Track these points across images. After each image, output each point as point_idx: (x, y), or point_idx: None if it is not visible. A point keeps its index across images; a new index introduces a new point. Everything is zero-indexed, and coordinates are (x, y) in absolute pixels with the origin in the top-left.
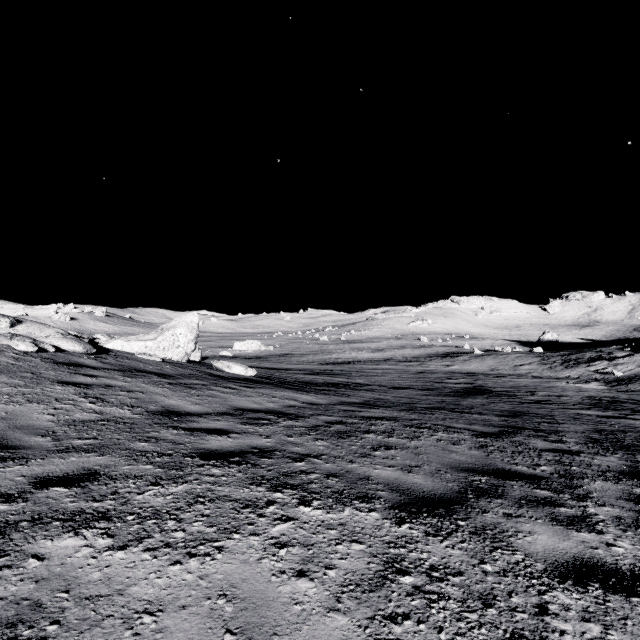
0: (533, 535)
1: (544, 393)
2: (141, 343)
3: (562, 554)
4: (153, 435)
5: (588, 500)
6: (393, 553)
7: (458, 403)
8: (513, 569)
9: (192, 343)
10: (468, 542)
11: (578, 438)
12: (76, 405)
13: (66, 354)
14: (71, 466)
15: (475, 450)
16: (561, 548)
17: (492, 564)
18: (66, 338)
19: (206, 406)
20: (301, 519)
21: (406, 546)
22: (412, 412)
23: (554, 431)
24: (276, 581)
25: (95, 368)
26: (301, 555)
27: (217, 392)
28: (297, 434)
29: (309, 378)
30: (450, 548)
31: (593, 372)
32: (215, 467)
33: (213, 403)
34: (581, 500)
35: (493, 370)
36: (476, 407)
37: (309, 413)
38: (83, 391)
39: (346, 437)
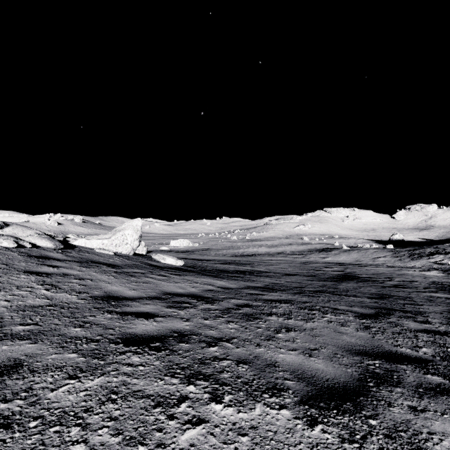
0: (448, 438)
1: (399, 279)
2: (99, 241)
3: None
4: (89, 320)
5: None
6: None
7: (336, 287)
8: None
9: (137, 241)
10: None
11: (440, 319)
12: (32, 292)
13: (40, 249)
14: None
15: (361, 331)
16: None
17: None
18: (41, 237)
19: (141, 291)
20: (212, 421)
21: None
22: (303, 295)
23: (418, 312)
24: None
25: (59, 260)
26: None
27: (152, 279)
28: (212, 317)
29: (223, 267)
30: None
31: (433, 263)
32: (135, 354)
33: (147, 288)
34: None
35: (357, 261)
36: (350, 290)
37: (222, 297)
38: (42, 279)
39: (253, 319)
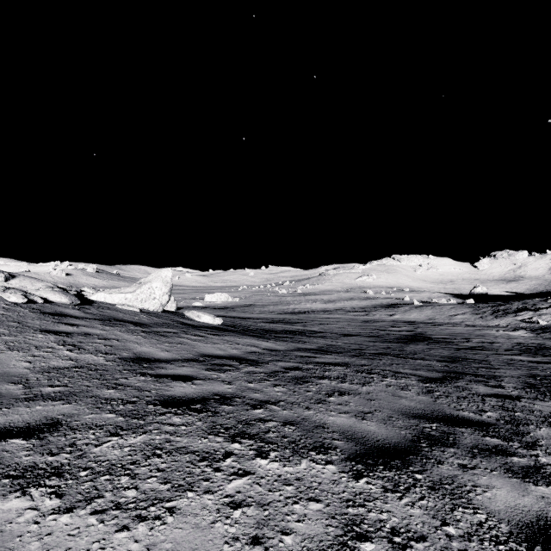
0: (492, 490)
1: (478, 340)
2: (121, 295)
3: (524, 512)
4: (121, 382)
5: (538, 448)
6: (352, 513)
7: (402, 349)
8: (477, 532)
9: (166, 295)
10: (427, 499)
11: (516, 383)
12: (54, 352)
13: (53, 305)
14: (34, 415)
15: (423, 395)
16: (522, 505)
17: (455, 526)
18: (54, 291)
19: (175, 353)
20: (257, 473)
21: (365, 505)
22: (362, 358)
23: (492, 376)
24: (228, 550)
25: (78, 318)
26: (256, 517)
27: (186, 339)
28: (257, 380)
29: (269, 326)
30: (410, 506)
31: (520, 321)
32: (176, 415)
33: (181, 350)
34: (531, 448)
35: (431, 319)
36: (418, 353)
37: (268, 359)
38: (62, 339)
39: (302, 383)
